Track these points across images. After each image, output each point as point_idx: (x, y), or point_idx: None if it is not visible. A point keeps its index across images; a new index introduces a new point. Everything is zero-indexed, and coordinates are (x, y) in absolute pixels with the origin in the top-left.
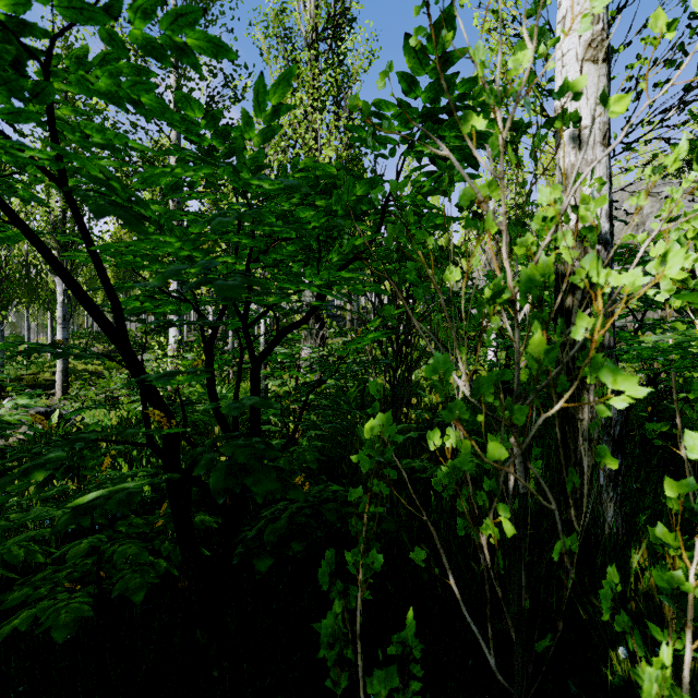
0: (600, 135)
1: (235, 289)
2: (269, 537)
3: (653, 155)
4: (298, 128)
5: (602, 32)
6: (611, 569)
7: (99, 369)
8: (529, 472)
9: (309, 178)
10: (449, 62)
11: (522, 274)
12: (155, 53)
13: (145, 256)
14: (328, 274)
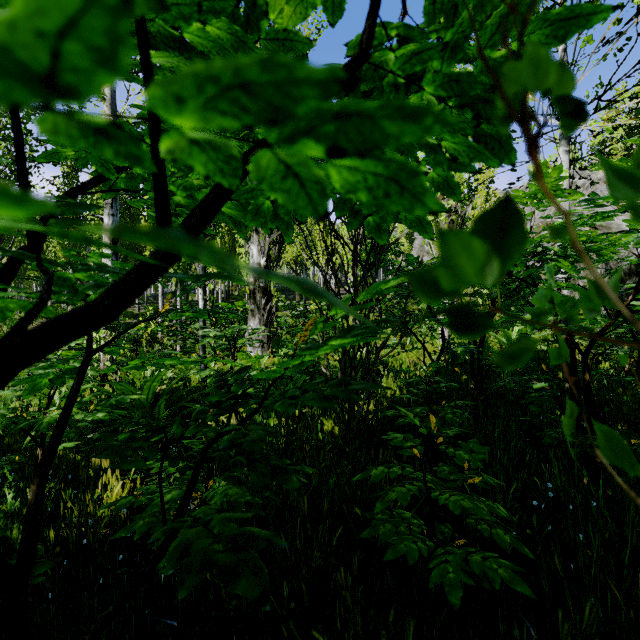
0: None
1: None
2: None
3: (637, 112)
4: None
5: None
6: None
7: None
8: None
9: None
10: None
11: None
12: None
13: None
14: None
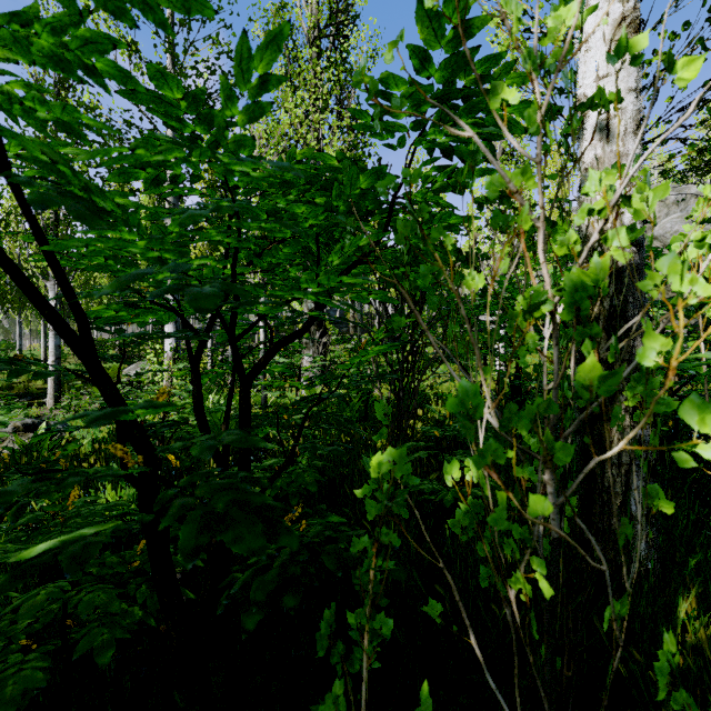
0: (630, 126)
1: (211, 298)
2: (257, 594)
3: (670, 156)
4: (299, 128)
5: (633, 12)
6: (668, 636)
7: None
8: (564, 513)
9: (307, 171)
10: (469, 34)
11: (568, 280)
12: (112, 7)
13: (119, 259)
14: (328, 279)
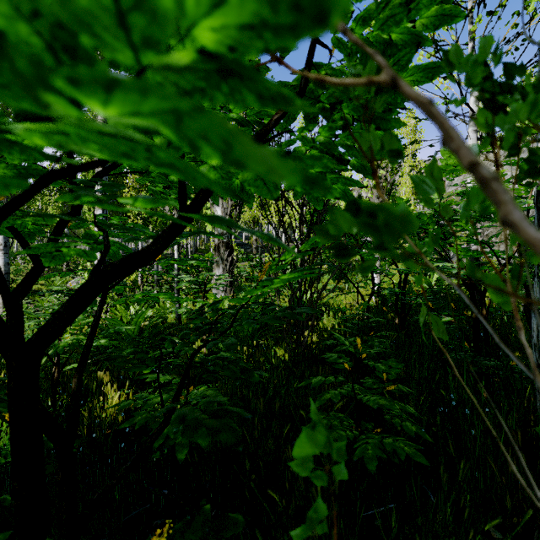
0: None
1: None
2: None
3: None
4: None
5: None
6: None
7: (42, 288)
8: None
9: None
10: None
11: None
12: None
13: None
14: (117, 19)
